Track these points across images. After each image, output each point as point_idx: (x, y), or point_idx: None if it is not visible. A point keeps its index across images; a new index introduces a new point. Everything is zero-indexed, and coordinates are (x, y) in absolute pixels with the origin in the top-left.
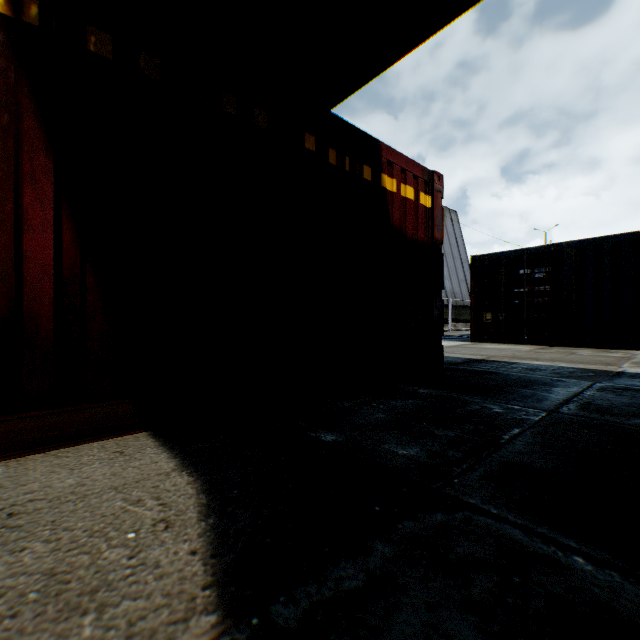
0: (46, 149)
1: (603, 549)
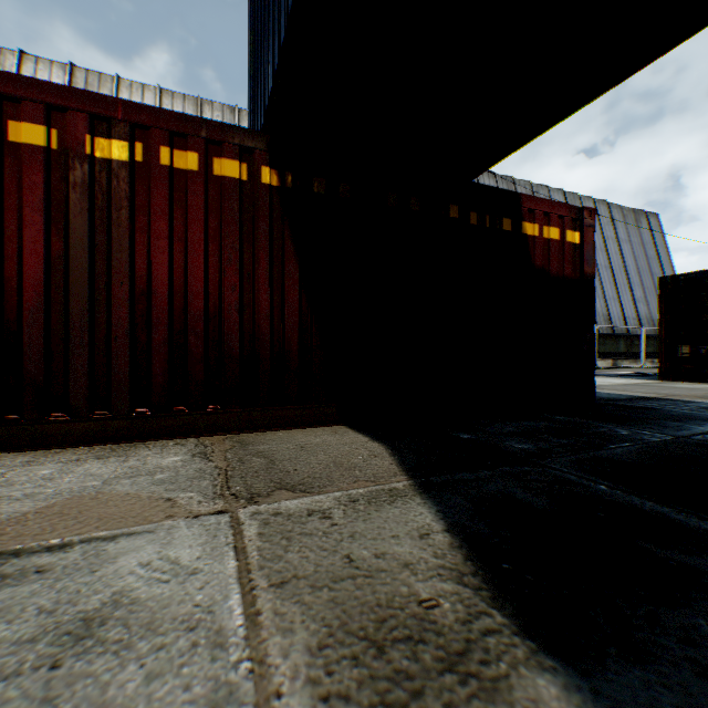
0: (294, 256)
1: (623, 486)
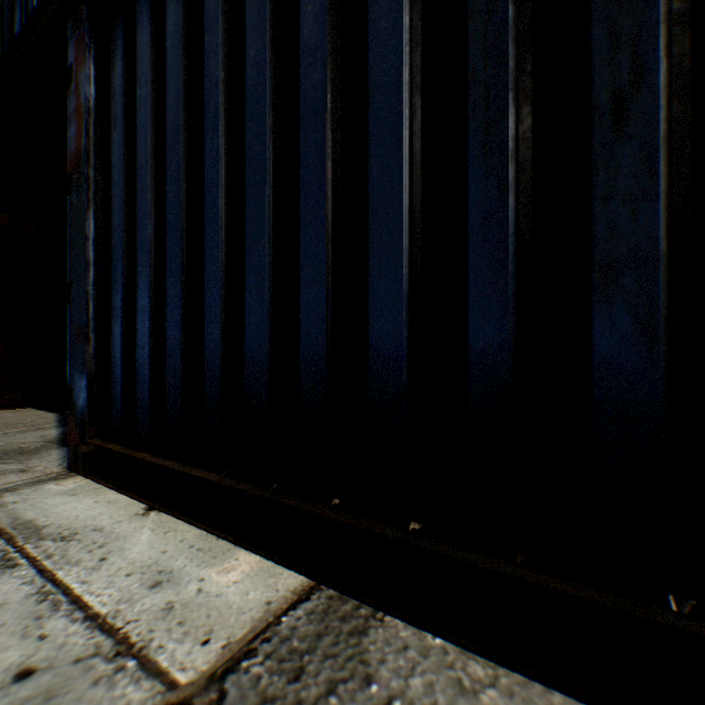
0: None
1: None
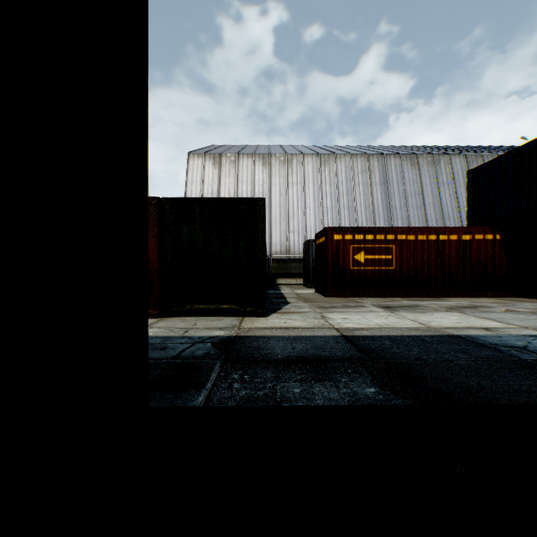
0: (503, 255)
1: None
